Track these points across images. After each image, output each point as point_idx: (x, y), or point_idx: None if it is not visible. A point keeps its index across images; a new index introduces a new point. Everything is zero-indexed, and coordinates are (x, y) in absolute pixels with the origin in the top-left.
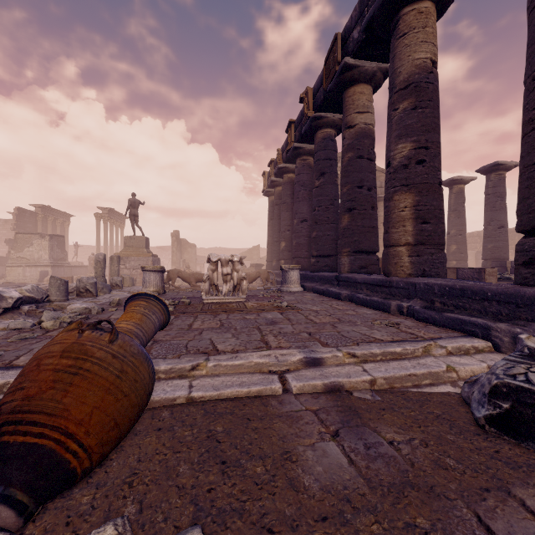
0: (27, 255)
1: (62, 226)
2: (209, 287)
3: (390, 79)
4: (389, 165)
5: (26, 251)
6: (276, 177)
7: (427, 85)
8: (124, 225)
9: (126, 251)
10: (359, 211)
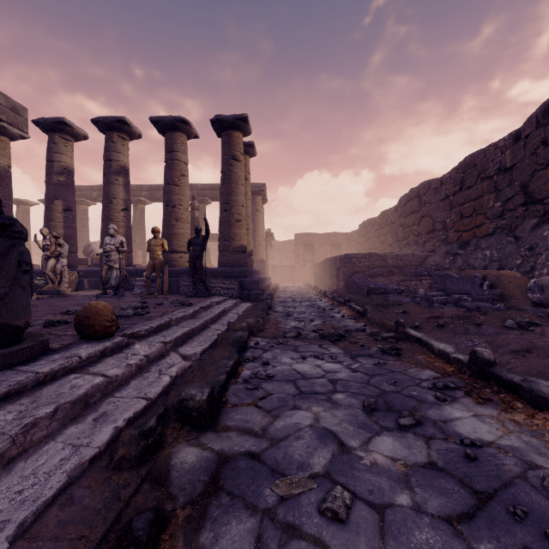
0: None
1: None
2: None
3: None
4: None
5: None
6: None
7: (6, 177)
8: None
9: None
10: None
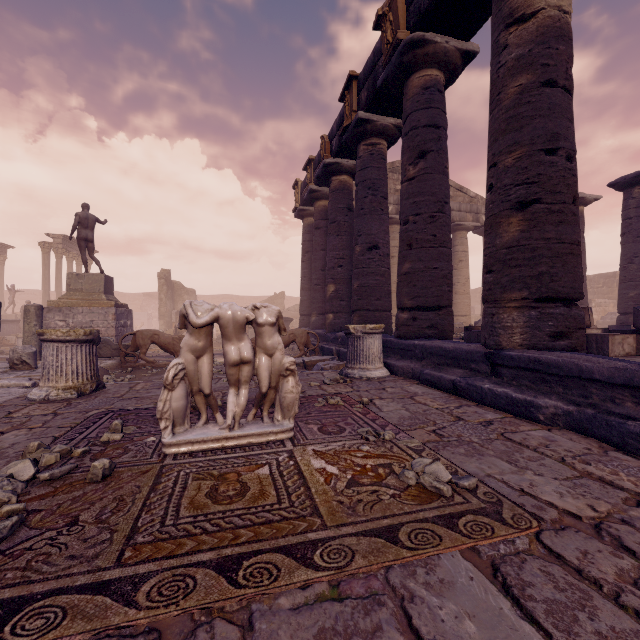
0: None
1: None
2: (184, 403)
3: None
4: None
5: None
6: (317, 184)
7: None
8: (90, 261)
9: (70, 297)
10: (550, 205)
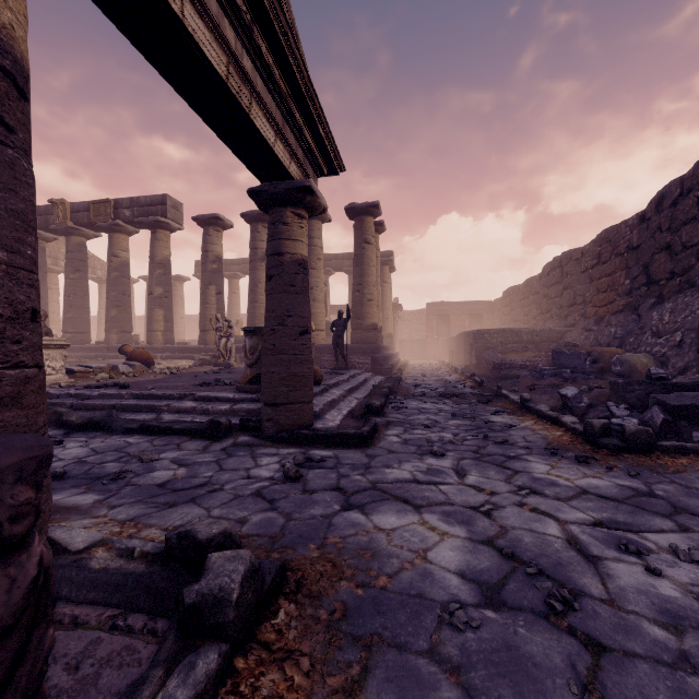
0: None
1: None
2: None
3: (152, 255)
4: (151, 294)
5: None
6: None
7: (169, 266)
8: None
9: None
10: (124, 308)
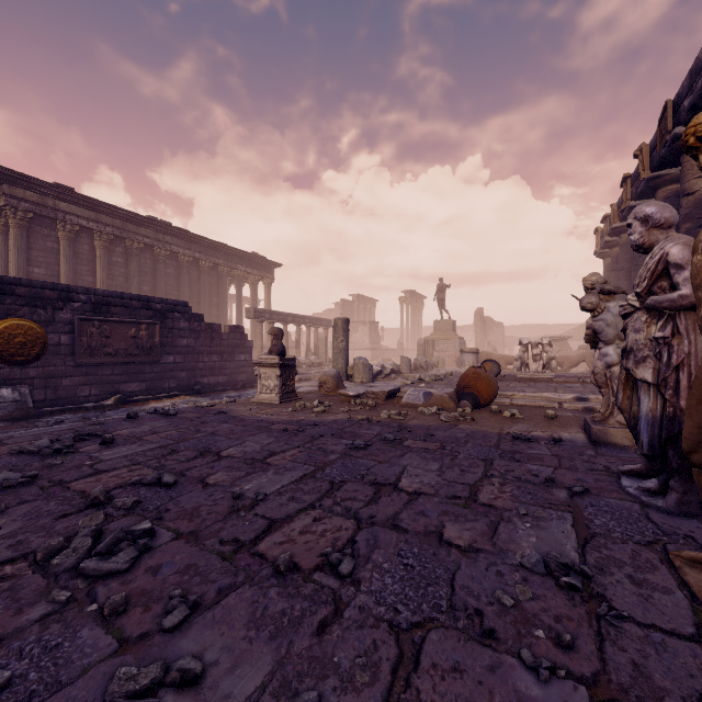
0: (354, 340)
1: (370, 311)
2: (520, 365)
3: None
4: None
5: (353, 336)
6: (611, 236)
7: None
8: (422, 306)
9: (435, 334)
10: None
